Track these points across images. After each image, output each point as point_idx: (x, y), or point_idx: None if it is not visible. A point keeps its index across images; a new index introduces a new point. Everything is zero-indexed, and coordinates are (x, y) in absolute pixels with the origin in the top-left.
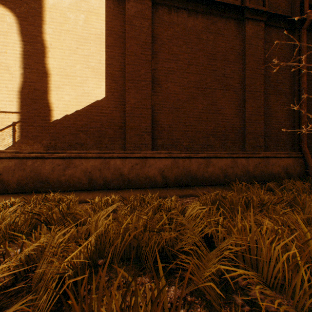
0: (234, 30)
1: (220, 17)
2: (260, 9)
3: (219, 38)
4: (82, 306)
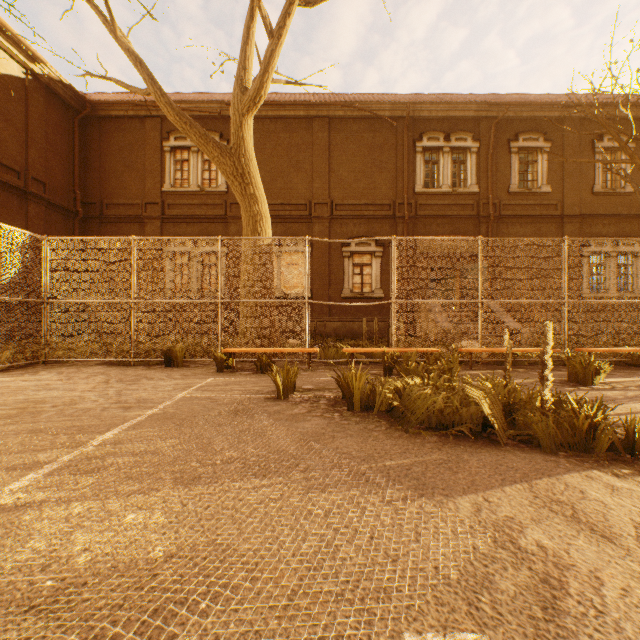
0: (18, 206)
1: (4, 190)
2: (43, 196)
3: (3, 210)
4: (24, 353)
